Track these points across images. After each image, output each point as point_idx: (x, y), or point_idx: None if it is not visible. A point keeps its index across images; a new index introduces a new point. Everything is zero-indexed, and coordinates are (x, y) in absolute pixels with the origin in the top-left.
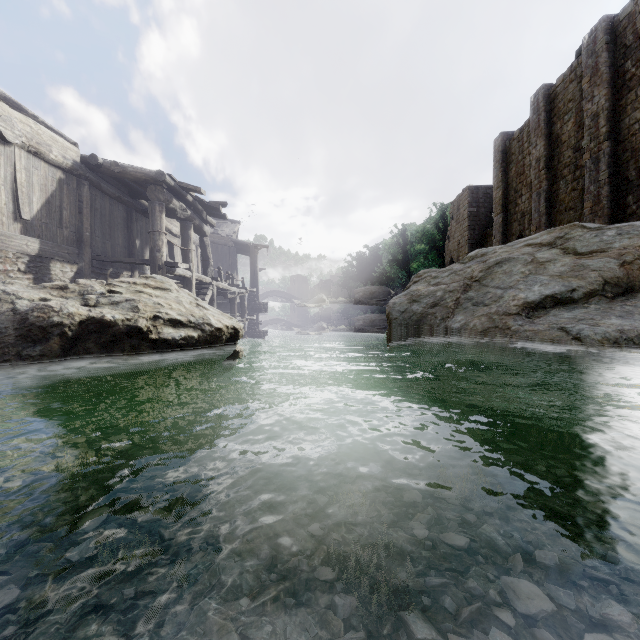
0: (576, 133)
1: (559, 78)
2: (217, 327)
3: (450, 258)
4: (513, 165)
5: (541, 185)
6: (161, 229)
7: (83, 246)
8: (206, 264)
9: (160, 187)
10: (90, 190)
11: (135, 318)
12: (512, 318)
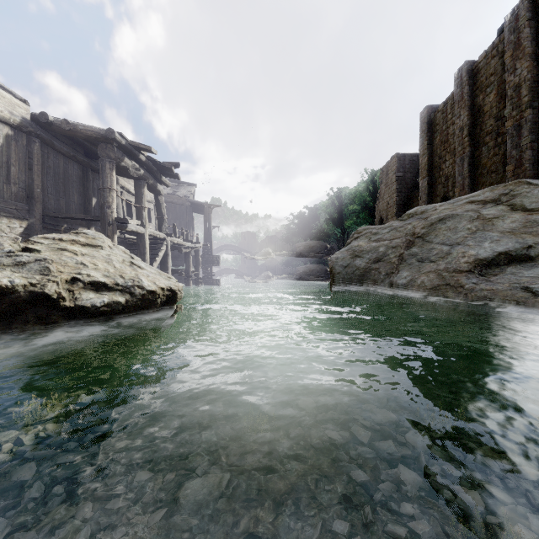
0: (498, 103)
1: (481, 55)
2: (150, 290)
3: (380, 217)
4: (437, 134)
5: (464, 151)
6: (111, 186)
7: (34, 202)
8: (161, 221)
9: (111, 145)
10: (42, 148)
11: (42, 282)
12: (464, 275)
